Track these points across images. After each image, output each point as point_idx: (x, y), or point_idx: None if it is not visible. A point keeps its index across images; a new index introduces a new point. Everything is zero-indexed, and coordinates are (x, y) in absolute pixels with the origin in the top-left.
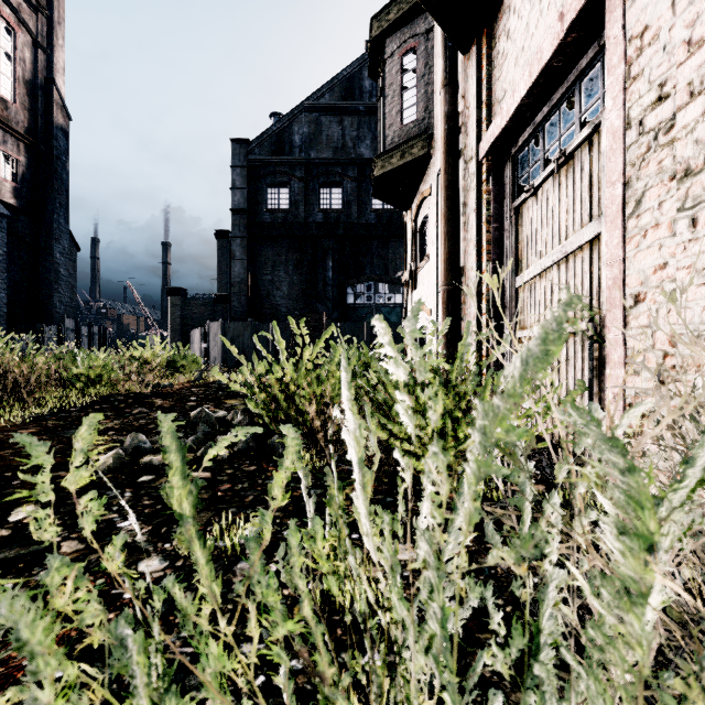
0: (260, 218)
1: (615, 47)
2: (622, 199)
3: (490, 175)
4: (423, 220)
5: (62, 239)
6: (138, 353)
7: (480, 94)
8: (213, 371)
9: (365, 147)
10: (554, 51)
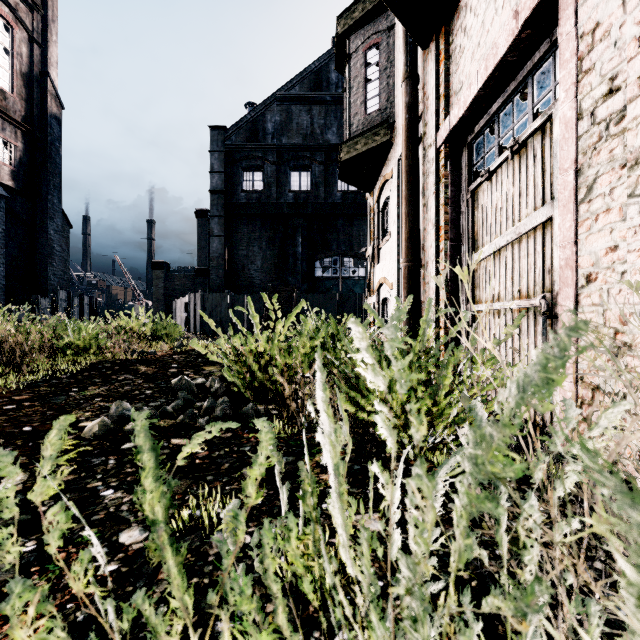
0: (236, 199)
1: (567, 43)
2: (575, 185)
3: (448, 161)
4: (385, 201)
5: (55, 218)
6: (124, 322)
7: (439, 86)
8: (192, 343)
9: (331, 133)
10: (509, 46)
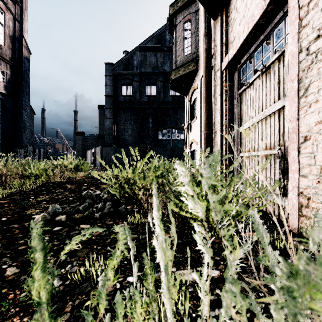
0: (118, 99)
1: (293, 11)
2: (297, 88)
3: (227, 78)
4: (194, 100)
5: (27, 109)
6: (60, 162)
7: (222, 39)
8: (93, 173)
9: (166, 66)
10: (261, 15)
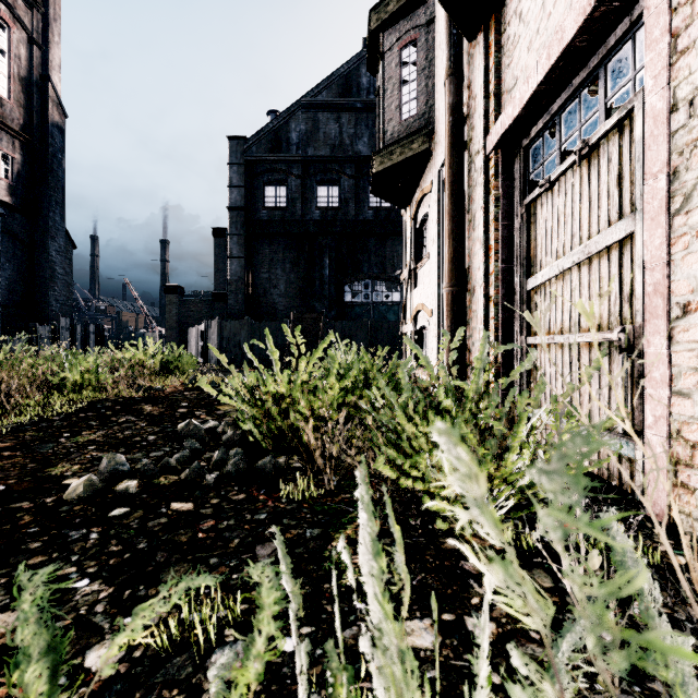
0: (257, 216)
1: (656, 18)
2: (667, 193)
3: (499, 169)
4: (423, 218)
5: (58, 237)
6: (130, 354)
7: (488, 83)
8: (200, 382)
9: (362, 144)
10: (579, 28)
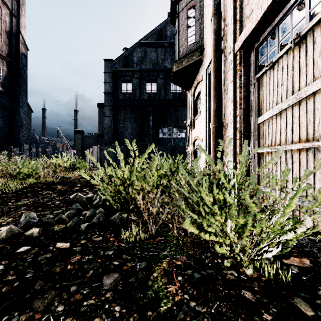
0: (118, 97)
1: None
2: None
3: (242, 60)
4: (197, 94)
5: (24, 107)
6: (54, 160)
7: (235, 15)
8: (80, 172)
9: (167, 63)
10: None
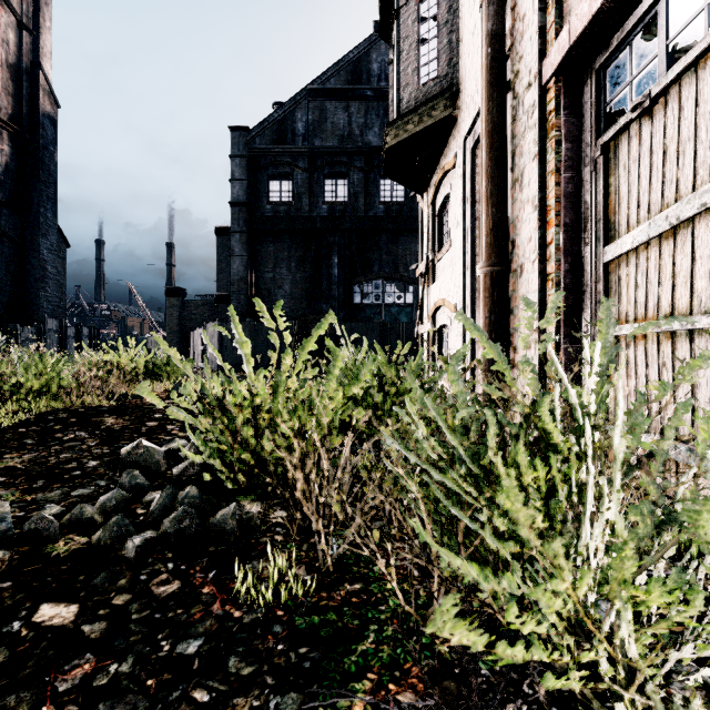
0: (261, 212)
1: None
2: None
3: (561, 103)
4: (443, 201)
5: (49, 234)
6: (108, 356)
7: None
8: (140, 389)
9: (373, 134)
10: None
